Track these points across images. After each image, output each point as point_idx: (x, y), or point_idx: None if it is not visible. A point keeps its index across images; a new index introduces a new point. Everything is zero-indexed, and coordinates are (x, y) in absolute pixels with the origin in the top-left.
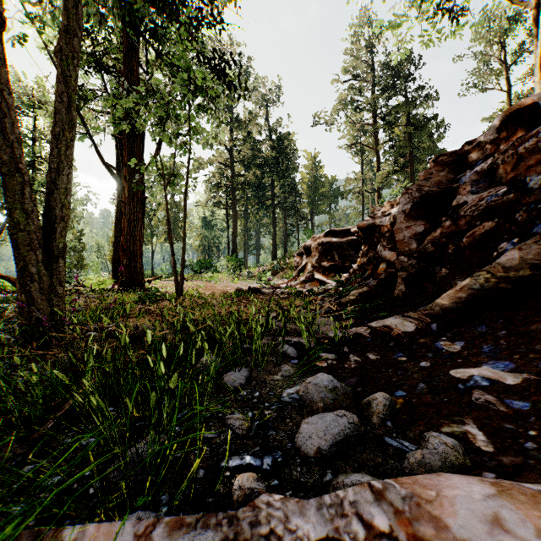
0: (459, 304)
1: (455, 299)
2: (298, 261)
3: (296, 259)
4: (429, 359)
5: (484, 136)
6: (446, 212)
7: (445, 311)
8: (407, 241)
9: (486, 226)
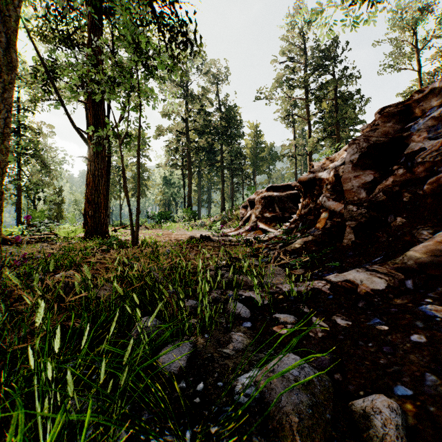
0: (439, 258)
1: (433, 252)
2: (243, 213)
3: (241, 211)
4: (422, 331)
5: (439, 81)
6: (397, 161)
7: (420, 265)
8: (355, 190)
9: None
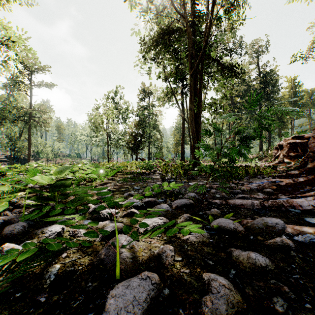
0: (312, 167)
1: (311, 165)
2: (276, 152)
3: (274, 151)
4: (295, 177)
5: None
6: None
7: (308, 168)
8: (312, 147)
9: None
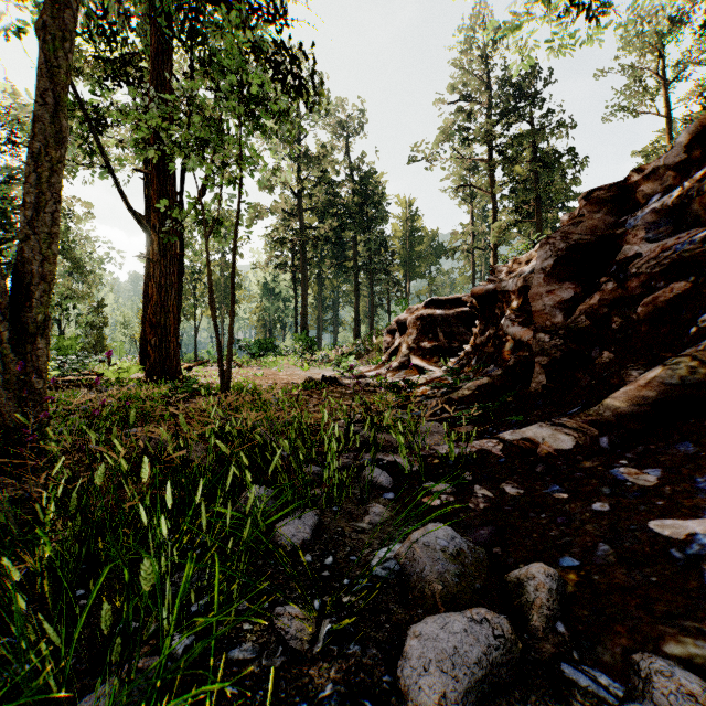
0: (643, 407)
1: (636, 400)
2: (389, 341)
3: (386, 339)
4: (607, 498)
5: (664, 158)
6: (607, 270)
7: (620, 418)
8: (548, 312)
9: (675, 289)
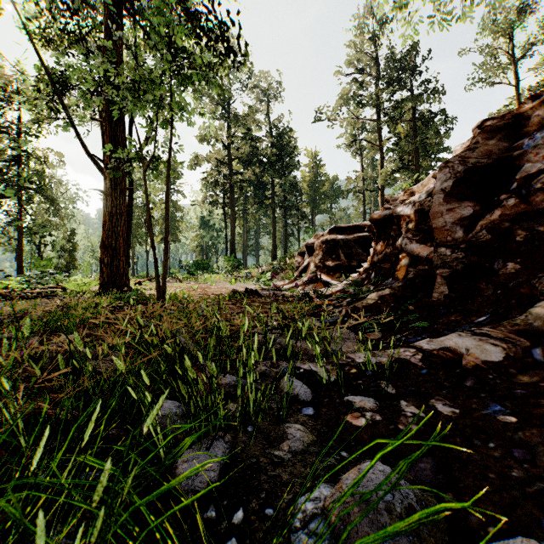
0: None
1: None
2: (300, 261)
3: (297, 259)
4: None
5: None
6: (505, 188)
7: None
8: (449, 228)
9: None
